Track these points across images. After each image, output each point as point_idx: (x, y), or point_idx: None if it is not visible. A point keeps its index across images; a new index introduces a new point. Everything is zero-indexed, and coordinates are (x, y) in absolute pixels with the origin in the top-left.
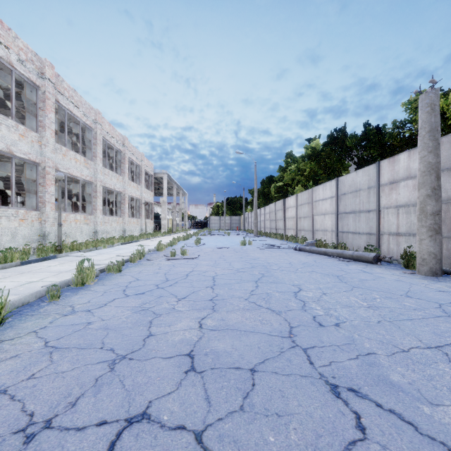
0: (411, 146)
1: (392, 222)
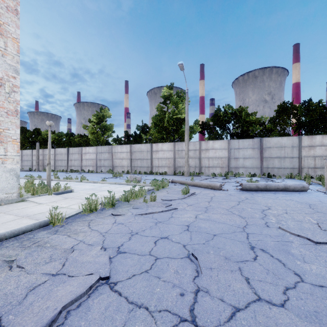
0: (45, 143)
1: (35, 163)
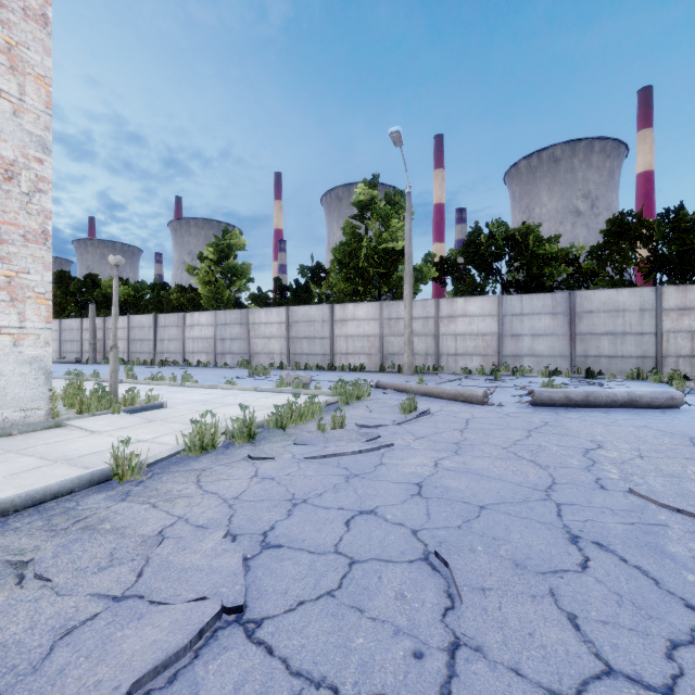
0: (109, 304)
1: (87, 346)
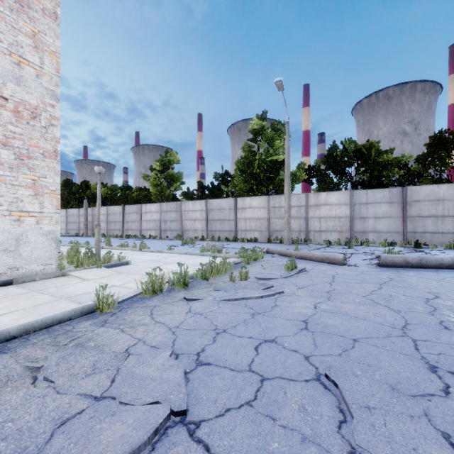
0: (95, 199)
1: (82, 226)
